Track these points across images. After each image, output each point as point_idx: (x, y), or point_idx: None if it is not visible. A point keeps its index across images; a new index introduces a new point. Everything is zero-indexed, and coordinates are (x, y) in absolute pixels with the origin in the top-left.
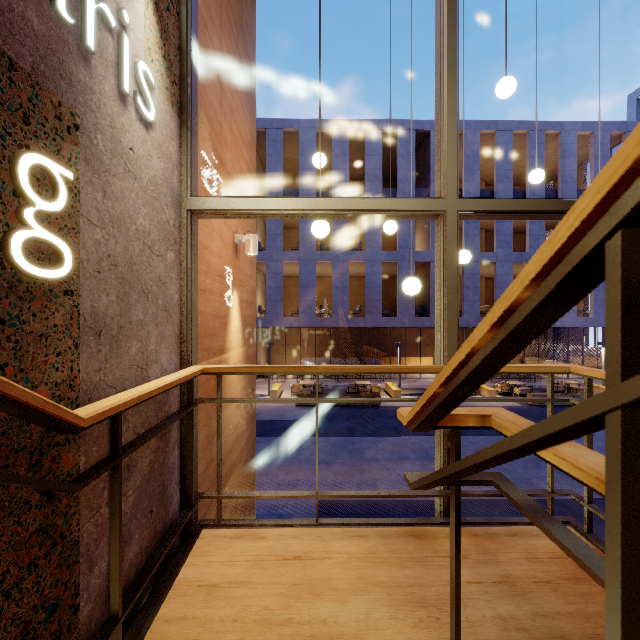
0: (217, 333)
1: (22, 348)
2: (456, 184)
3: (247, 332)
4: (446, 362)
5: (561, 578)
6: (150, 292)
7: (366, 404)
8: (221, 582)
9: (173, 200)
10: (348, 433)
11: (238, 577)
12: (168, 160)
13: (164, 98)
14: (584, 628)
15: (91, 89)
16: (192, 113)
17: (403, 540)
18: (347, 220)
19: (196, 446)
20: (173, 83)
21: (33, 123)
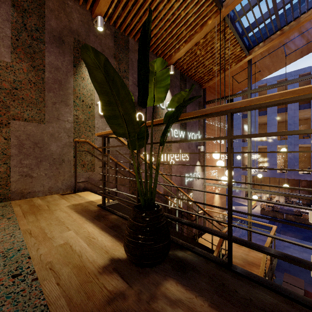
0: (211, 200)
1: (189, 209)
2: (250, 186)
3: (221, 196)
4: (248, 218)
5: (257, 258)
6: (199, 199)
7: (302, 222)
8: (207, 238)
9: (202, 184)
10: (281, 233)
11: (209, 239)
12: (201, 180)
13: (201, 172)
14: (251, 260)
15: (193, 183)
16: (205, 169)
17: (236, 245)
18: (297, 123)
19: (206, 220)
20: (202, 168)
21: (190, 191)
